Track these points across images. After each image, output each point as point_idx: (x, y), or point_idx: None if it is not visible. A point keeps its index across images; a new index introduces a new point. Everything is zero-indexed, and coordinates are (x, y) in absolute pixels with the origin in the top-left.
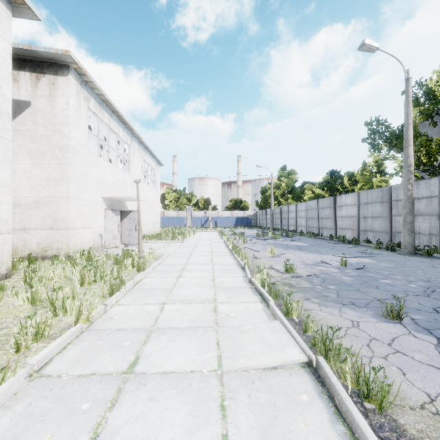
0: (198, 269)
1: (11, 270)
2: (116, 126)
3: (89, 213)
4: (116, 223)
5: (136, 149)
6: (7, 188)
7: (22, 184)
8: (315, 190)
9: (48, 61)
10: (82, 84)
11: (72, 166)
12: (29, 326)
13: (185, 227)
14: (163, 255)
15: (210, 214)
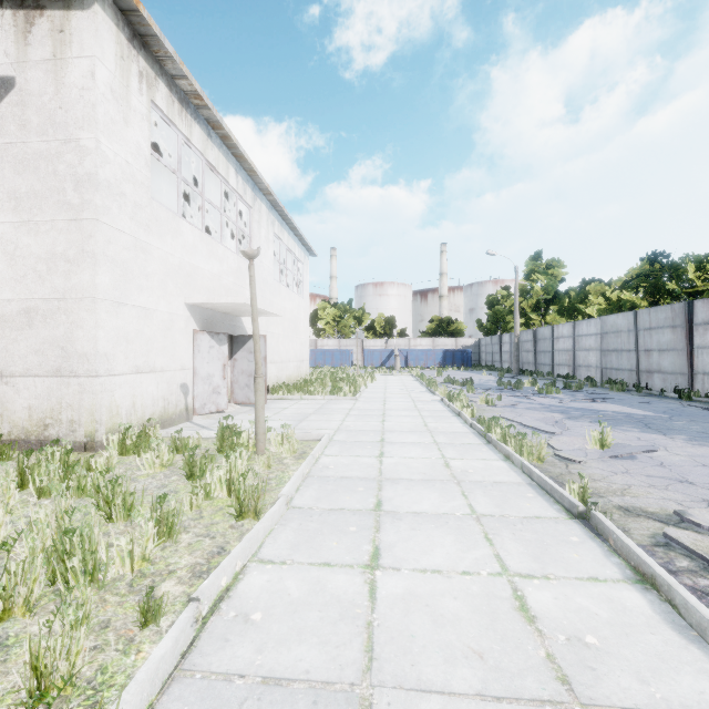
0: (426, 513)
1: None
2: (221, 161)
3: (152, 338)
4: (219, 360)
5: (264, 216)
6: None
7: None
8: (613, 294)
9: None
10: (135, 41)
11: (105, 226)
12: None
13: (352, 366)
14: (315, 439)
15: (395, 345)
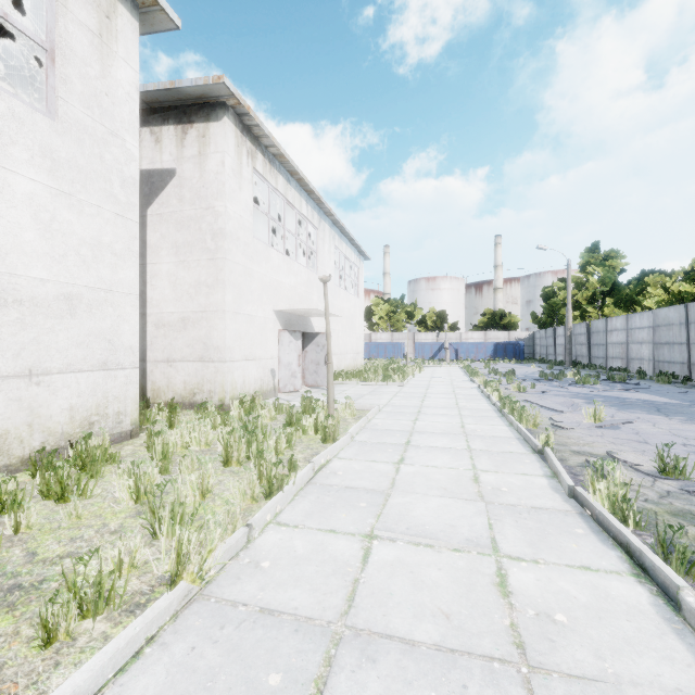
0: (437, 447)
1: (138, 425)
2: (296, 198)
3: (254, 336)
4: (296, 352)
5: (327, 233)
6: (133, 297)
7: (165, 294)
8: (673, 285)
9: (197, 102)
10: (245, 131)
11: (229, 262)
12: (82, 581)
13: (404, 359)
14: (368, 409)
15: (446, 338)
